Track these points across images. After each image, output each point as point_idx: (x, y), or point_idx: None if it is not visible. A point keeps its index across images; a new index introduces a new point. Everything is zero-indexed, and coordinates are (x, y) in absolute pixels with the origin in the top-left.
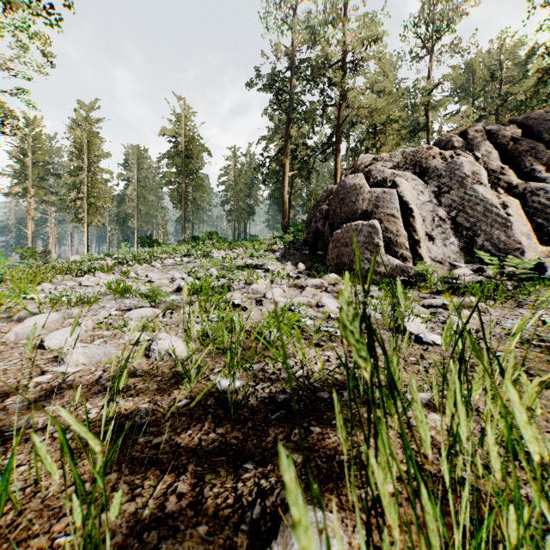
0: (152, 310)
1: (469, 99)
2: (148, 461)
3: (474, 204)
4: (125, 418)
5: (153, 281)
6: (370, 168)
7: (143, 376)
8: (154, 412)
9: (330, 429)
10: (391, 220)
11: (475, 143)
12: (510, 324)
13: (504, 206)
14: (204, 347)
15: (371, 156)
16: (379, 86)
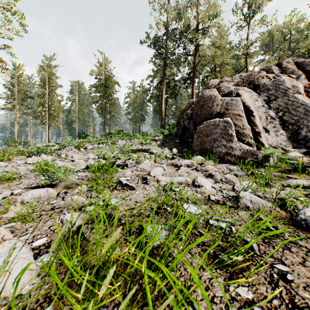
0: (46, 191)
1: (270, 52)
2: None
3: (296, 107)
4: None
5: (74, 160)
6: (220, 86)
7: None
8: None
9: None
10: (238, 118)
11: (288, 69)
12: None
13: None
14: (62, 263)
15: (218, 80)
16: (218, 43)
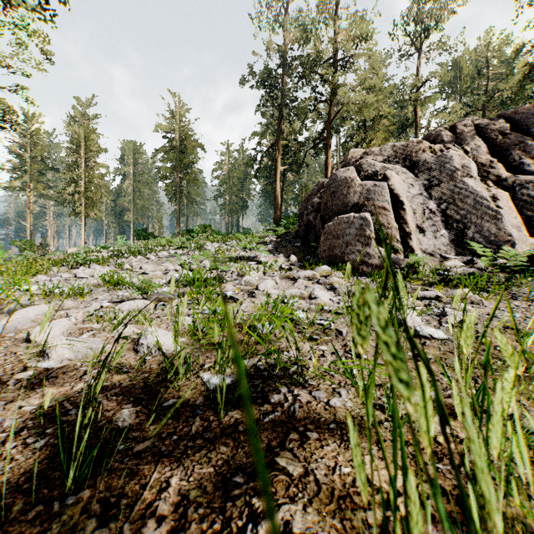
0: (144, 302)
1: (456, 95)
2: (127, 472)
3: (464, 196)
4: (107, 421)
5: (147, 273)
6: (361, 162)
7: (130, 373)
8: (138, 414)
9: (328, 434)
10: (382, 212)
11: (464, 137)
12: (506, 316)
13: (494, 199)
14: (194, 341)
15: (362, 151)
16: (369, 83)
